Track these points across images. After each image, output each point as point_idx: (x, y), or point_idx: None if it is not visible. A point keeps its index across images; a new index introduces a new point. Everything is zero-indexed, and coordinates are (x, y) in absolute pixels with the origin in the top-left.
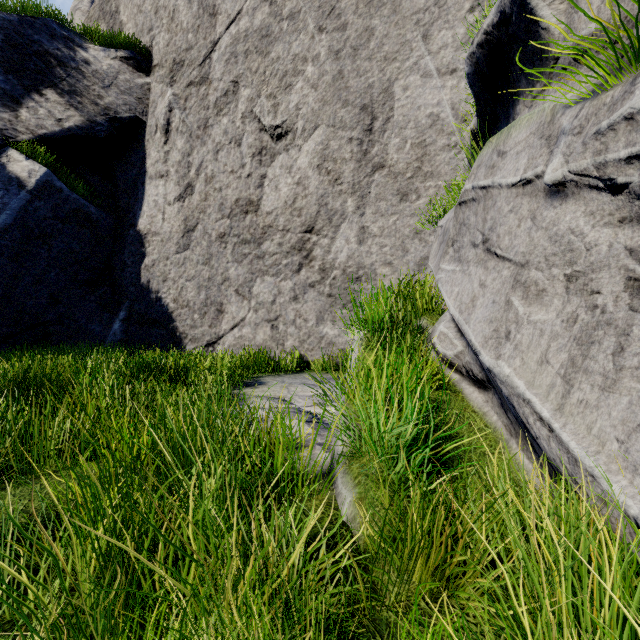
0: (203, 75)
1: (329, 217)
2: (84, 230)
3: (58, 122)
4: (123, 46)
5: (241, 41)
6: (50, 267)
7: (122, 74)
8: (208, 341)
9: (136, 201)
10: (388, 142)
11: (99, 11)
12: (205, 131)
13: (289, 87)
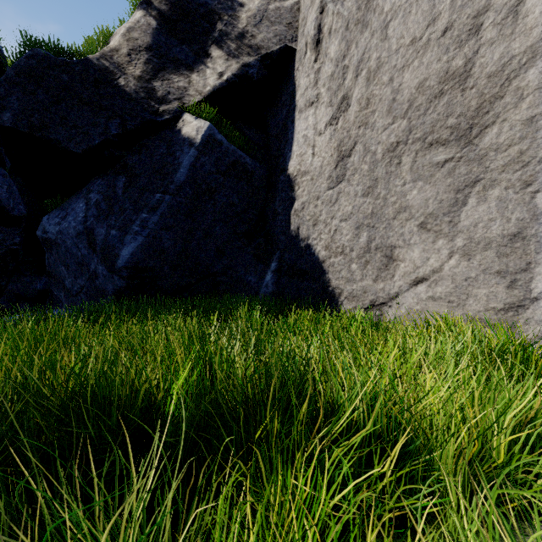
0: None
1: None
2: (241, 182)
3: (219, 76)
4: None
5: None
6: (215, 221)
7: (272, 3)
8: (372, 301)
9: (286, 143)
10: None
11: None
12: (368, 7)
13: None
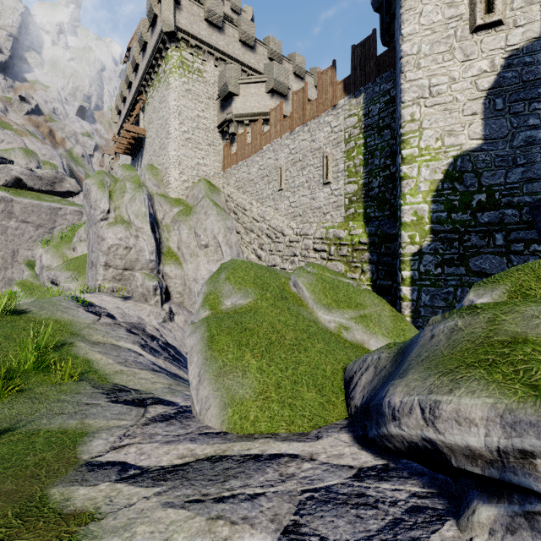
0: None
1: (5, 268)
2: None
3: None
4: None
5: None
6: None
7: None
8: None
9: None
10: (18, 258)
11: None
12: None
13: None
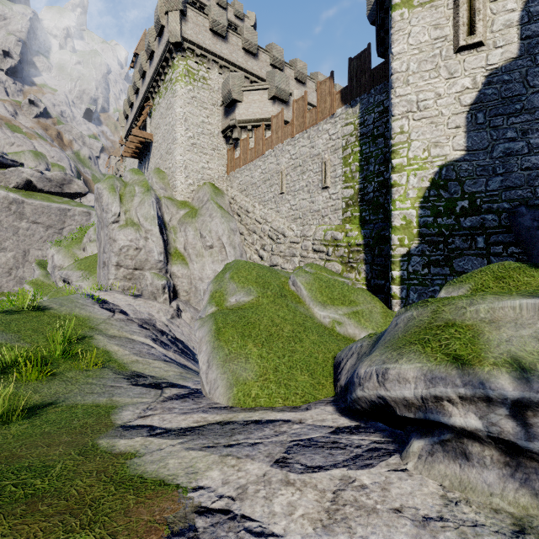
0: None
1: (16, 267)
2: None
3: None
4: None
5: None
6: None
7: None
8: None
9: None
10: (29, 258)
11: None
12: None
13: (6, 242)
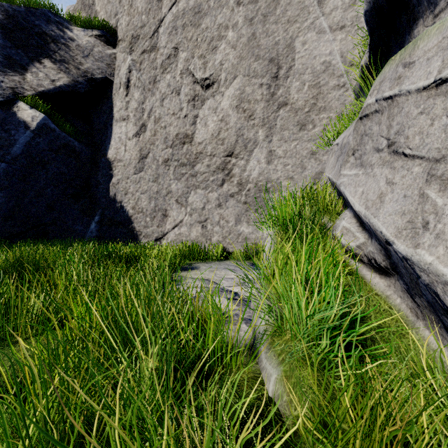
0: (153, 44)
1: (245, 144)
2: (70, 158)
3: (52, 82)
4: (97, 27)
5: (180, 18)
6: (47, 185)
7: (96, 47)
8: (156, 237)
9: (106, 138)
10: (290, 85)
11: (81, 4)
12: (154, 85)
13: (215, 49)
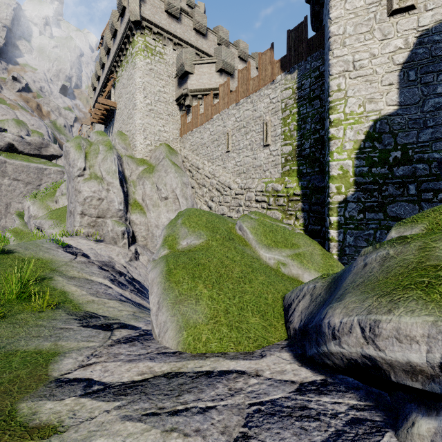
0: None
1: None
2: None
3: None
4: None
5: None
6: None
7: None
8: None
9: None
10: (11, 210)
11: None
12: None
13: None
